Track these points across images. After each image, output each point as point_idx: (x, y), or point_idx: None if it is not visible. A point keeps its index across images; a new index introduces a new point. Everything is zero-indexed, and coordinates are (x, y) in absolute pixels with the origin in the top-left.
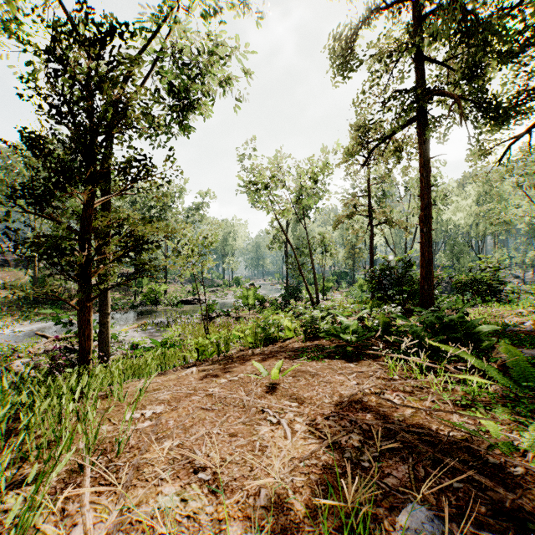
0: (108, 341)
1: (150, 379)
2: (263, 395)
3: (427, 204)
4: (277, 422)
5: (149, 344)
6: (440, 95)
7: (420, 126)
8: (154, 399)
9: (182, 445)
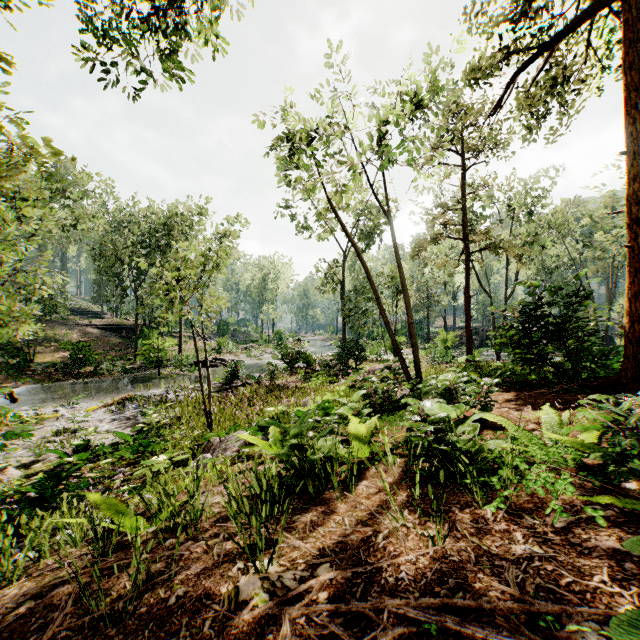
0: None
1: None
2: None
3: None
4: None
5: (115, 438)
6: None
7: (627, 8)
8: None
9: None
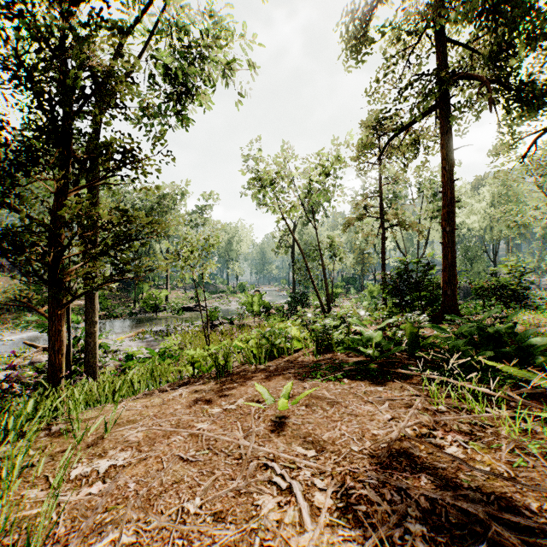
0: (95, 352)
1: (92, 430)
2: (267, 436)
3: (450, 200)
4: (288, 488)
5: (145, 355)
6: (466, 78)
7: (442, 114)
8: (121, 440)
9: (134, 541)
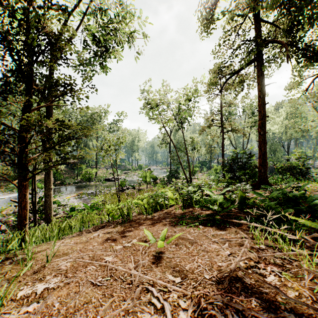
0: (51, 207)
1: (24, 271)
2: (150, 267)
3: (263, 115)
4: (161, 308)
5: (82, 207)
6: (273, 42)
7: (258, 64)
8: (56, 268)
9: None
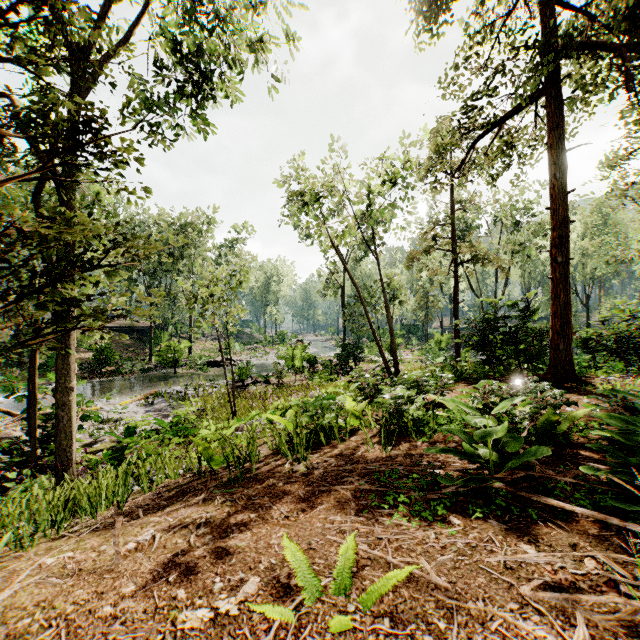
0: (70, 431)
1: None
2: None
3: (563, 219)
4: None
5: (153, 426)
6: (589, 47)
7: (552, 102)
8: None
9: None
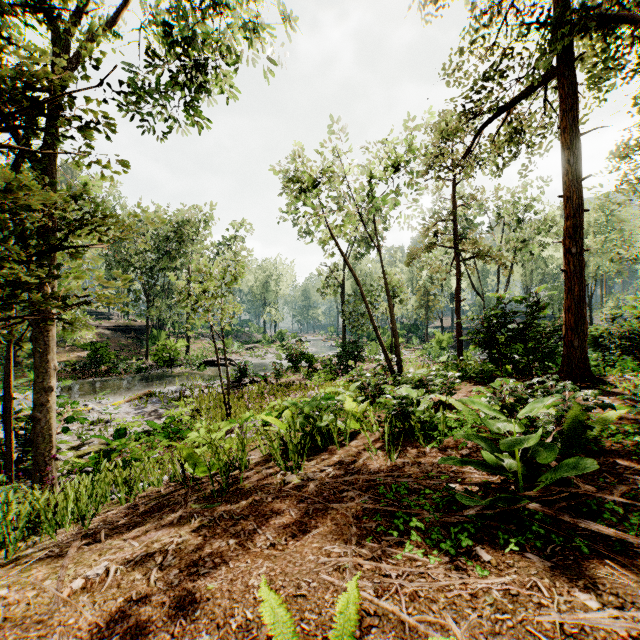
0: (49, 434)
1: None
2: None
3: (577, 208)
4: None
5: (145, 427)
6: (607, 22)
7: (565, 83)
8: None
9: None
